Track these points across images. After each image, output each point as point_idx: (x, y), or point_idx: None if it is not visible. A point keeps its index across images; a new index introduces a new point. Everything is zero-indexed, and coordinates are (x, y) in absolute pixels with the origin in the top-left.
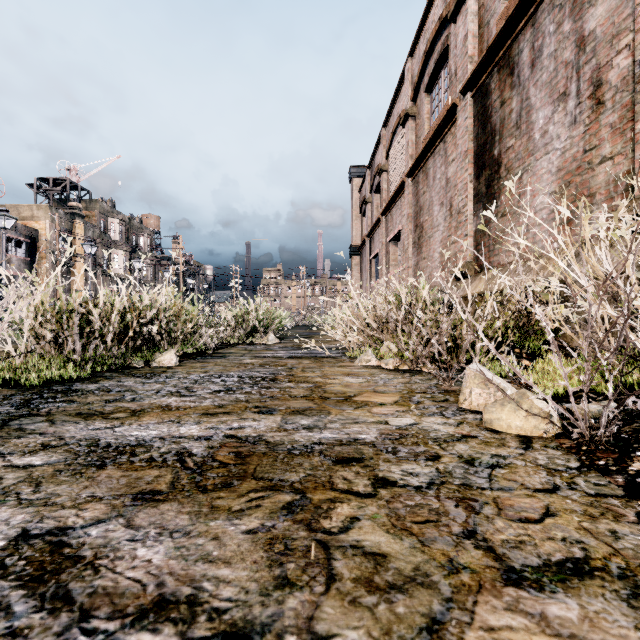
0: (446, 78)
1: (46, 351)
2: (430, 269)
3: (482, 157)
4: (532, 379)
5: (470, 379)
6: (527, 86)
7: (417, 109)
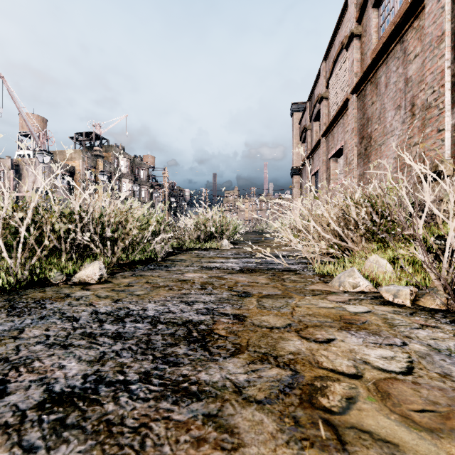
0: None
1: None
2: (381, 176)
3: None
4: None
5: None
6: None
7: (362, 28)
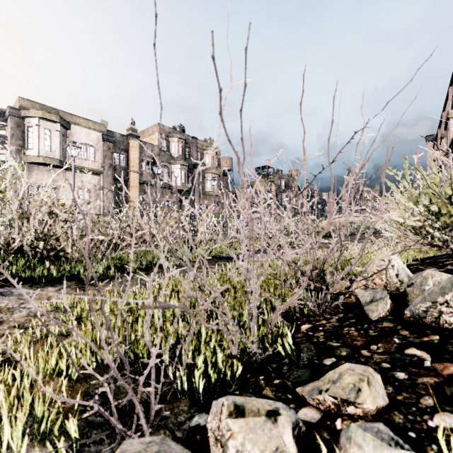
0: None
1: None
2: None
3: None
4: None
5: None
6: None
7: (446, 135)
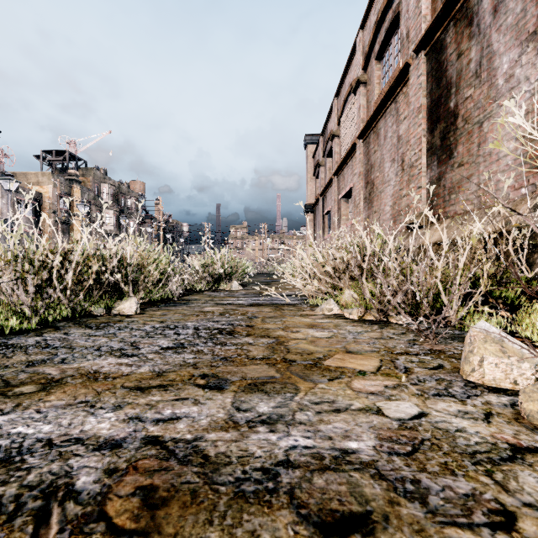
0: (396, 44)
1: (9, 299)
2: (381, 221)
3: (436, 111)
4: (530, 336)
5: (479, 343)
6: (488, 33)
7: (368, 76)
